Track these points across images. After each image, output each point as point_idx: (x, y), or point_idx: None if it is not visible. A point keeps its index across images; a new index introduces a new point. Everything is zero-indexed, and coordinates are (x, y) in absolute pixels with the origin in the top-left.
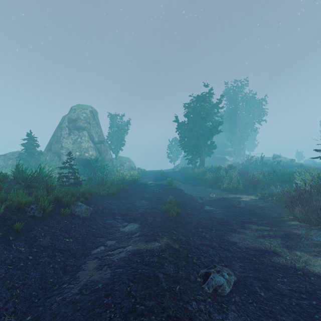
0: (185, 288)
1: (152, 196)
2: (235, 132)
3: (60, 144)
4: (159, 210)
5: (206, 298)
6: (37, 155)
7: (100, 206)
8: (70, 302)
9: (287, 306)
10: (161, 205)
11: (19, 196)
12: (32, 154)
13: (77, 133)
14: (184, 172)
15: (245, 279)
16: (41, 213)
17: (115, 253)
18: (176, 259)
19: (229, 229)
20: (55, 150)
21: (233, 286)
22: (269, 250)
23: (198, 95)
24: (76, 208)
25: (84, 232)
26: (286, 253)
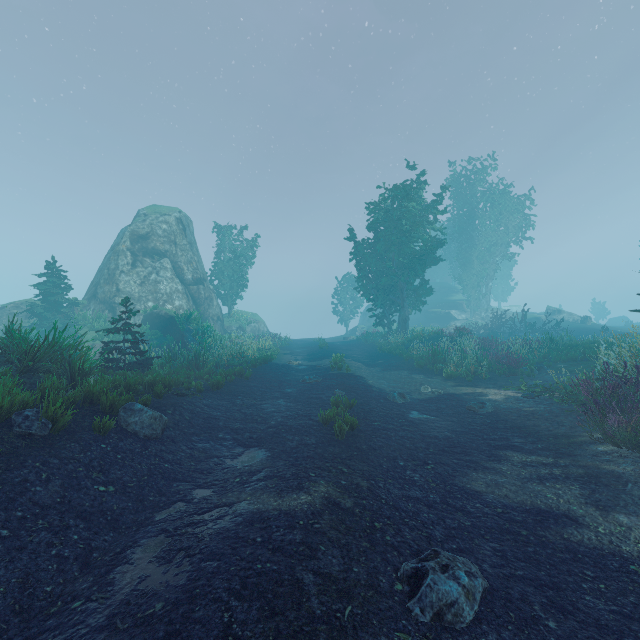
0: (367, 610)
1: (299, 392)
2: (471, 262)
3: (115, 286)
4: (313, 420)
5: (417, 638)
6: (67, 308)
7: (187, 413)
8: None
9: None
10: (318, 410)
11: None
12: (57, 305)
13: (150, 262)
14: (367, 343)
15: (507, 583)
16: (48, 428)
17: (208, 519)
18: (346, 535)
19: (465, 462)
20: (104, 297)
21: (482, 602)
22: (555, 510)
23: (395, 185)
24: (131, 417)
25: (143, 471)
26: (596, 519)
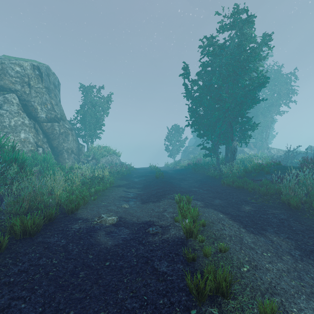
0: None
1: None
2: (257, 116)
3: None
4: None
5: None
6: None
7: None
8: None
9: None
10: None
11: None
12: None
13: None
14: (195, 172)
15: None
16: None
17: None
18: None
19: None
20: None
21: None
22: None
23: (235, 9)
24: None
25: None
26: None
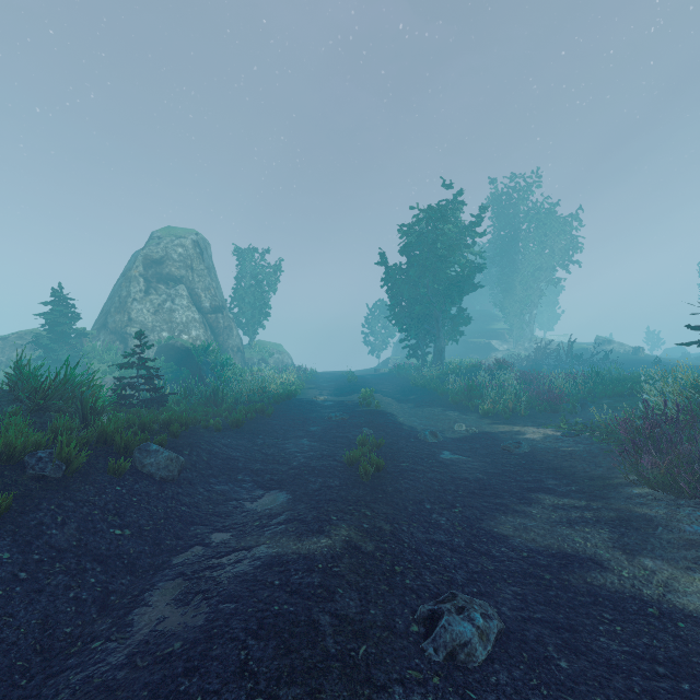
0: (381, 650)
1: (324, 430)
2: (513, 287)
3: (127, 315)
4: (337, 461)
5: (429, 675)
6: (75, 339)
7: (204, 453)
8: (103, 687)
9: (622, 696)
10: (344, 450)
11: (10, 431)
12: (65, 335)
13: (164, 289)
14: (399, 376)
15: (524, 625)
16: (62, 470)
17: (226, 563)
18: (365, 578)
19: (494, 505)
20: (115, 327)
21: (496, 643)
22: (581, 554)
23: (430, 205)
24: (147, 458)
25: (159, 514)
26: (621, 563)
